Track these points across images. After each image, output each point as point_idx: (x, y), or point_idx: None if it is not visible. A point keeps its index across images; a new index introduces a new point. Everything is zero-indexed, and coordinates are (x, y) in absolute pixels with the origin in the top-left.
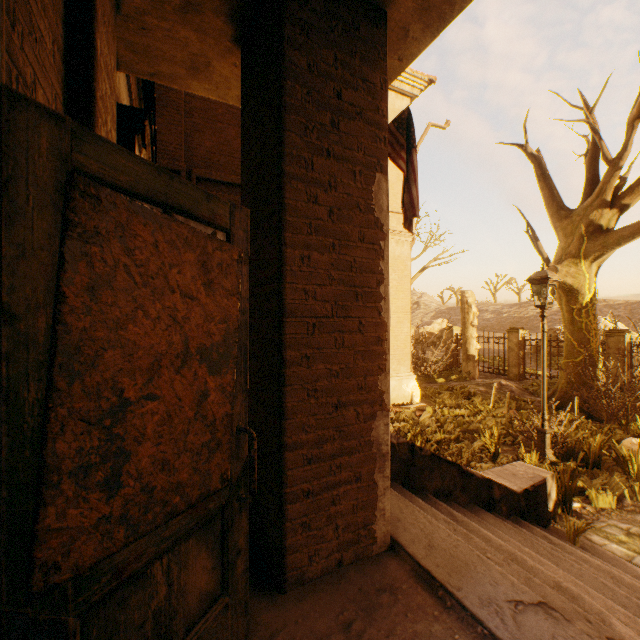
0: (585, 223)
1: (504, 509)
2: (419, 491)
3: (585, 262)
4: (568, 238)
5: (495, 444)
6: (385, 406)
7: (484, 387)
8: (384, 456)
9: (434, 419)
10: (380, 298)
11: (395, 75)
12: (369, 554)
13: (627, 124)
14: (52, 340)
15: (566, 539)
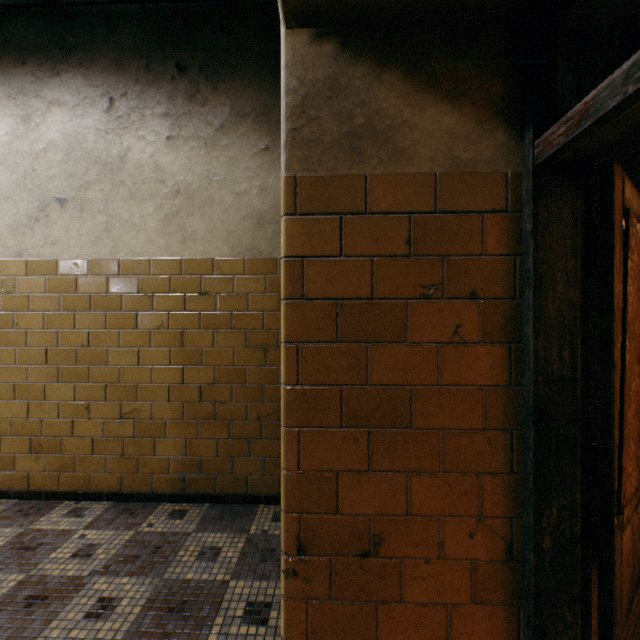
0: None
1: None
2: None
3: None
4: None
5: None
6: None
7: None
8: None
9: None
10: None
11: None
12: None
13: None
14: (622, 331)
15: None
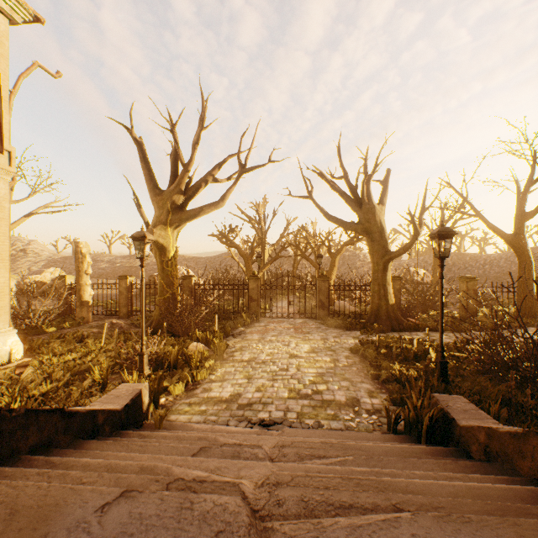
0: (171, 202)
1: (109, 429)
2: (9, 458)
3: (171, 229)
4: (161, 210)
5: (105, 376)
6: None
7: (98, 328)
8: None
9: (41, 371)
10: None
11: None
12: None
13: (193, 145)
14: None
15: (155, 428)
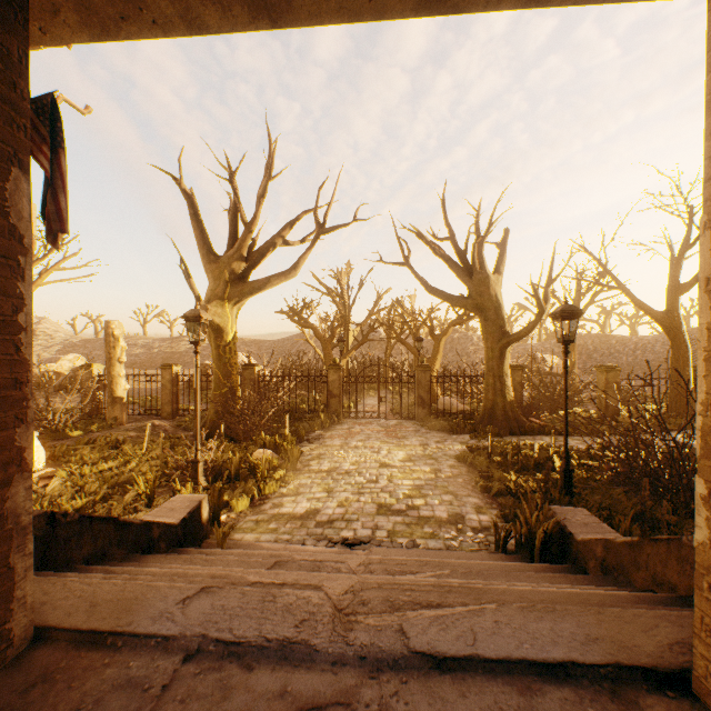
0: (230, 271)
1: (165, 546)
2: (64, 568)
3: (230, 305)
4: (217, 281)
5: (152, 488)
6: (28, 465)
7: (136, 431)
8: (26, 529)
9: (72, 483)
10: (20, 329)
11: (33, 42)
12: (2, 665)
13: (257, 198)
14: None
15: (217, 547)
